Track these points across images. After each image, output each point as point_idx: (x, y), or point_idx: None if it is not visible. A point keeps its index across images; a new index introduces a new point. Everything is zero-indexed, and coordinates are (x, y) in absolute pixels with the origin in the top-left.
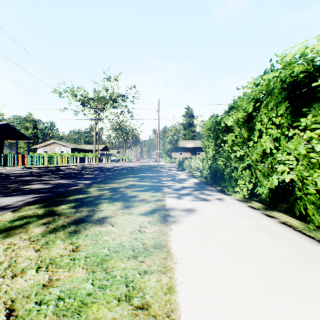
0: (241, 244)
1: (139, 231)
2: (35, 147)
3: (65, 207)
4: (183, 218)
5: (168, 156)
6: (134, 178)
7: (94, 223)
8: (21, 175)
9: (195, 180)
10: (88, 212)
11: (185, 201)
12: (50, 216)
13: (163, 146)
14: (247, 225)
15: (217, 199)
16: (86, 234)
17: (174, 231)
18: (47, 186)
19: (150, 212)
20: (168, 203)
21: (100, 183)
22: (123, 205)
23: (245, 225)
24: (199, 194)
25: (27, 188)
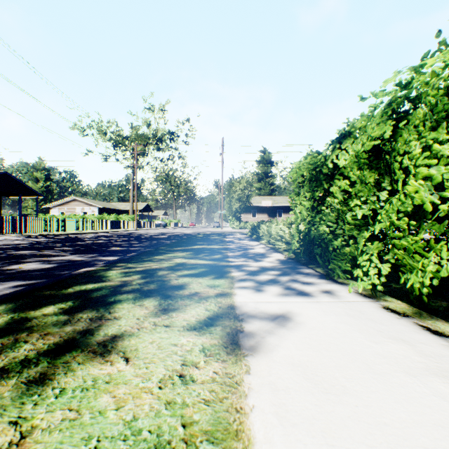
0: (418, 424)
1: (181, 377)
2: (47, 206)
3: (52, 311)
4: (271, 339)
5: (236, 219)
6: (185, 253)
7: (91, 353)
8: (15, 248)
9: (280, 256)
10: (89, 323)
11: (269, 297)
12: (13, 333)
13: (228, 204)
14: (404, 359)
15: (324, 293)
16: (61, 389)
17: (255, 377)
18: (46, 265)
19: (206, 323)
20: (240, 300)
21: (130, 262)
22: (159, 305)
23: (399, 359)
24: (290, 282)
25: (13, 269)
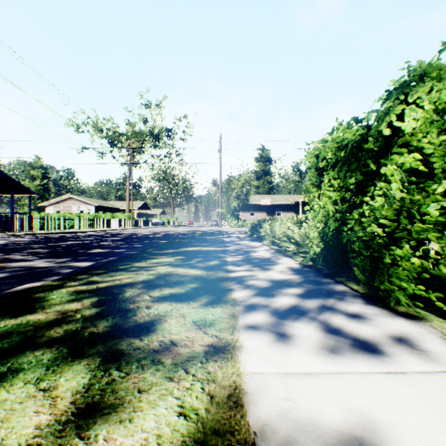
0: None
1: None
2: (42, 204)
3: None
4: None
5: (234, 218)
6: (174, 258)
7: None
8: None
9: (291, 263)
10: None
11: (305, 358)
12: None
13: (227, 202)
14: None
15: (398, 343)
16: None
17: None
18: None
19: None
20: (251, 370)
21: (98, 272)
22: (84, 391)
23: None
24: (326, 314)
25: None
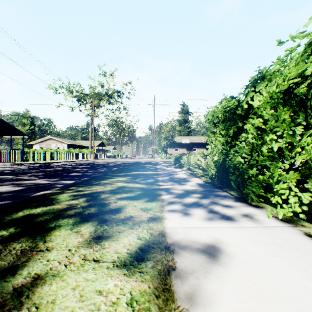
0: None
1: None
2: (31, 143)
3: None
4: (206, 281)
5: (164, 152)
6: (125, 178)
7: None
8: (0, 173)
9: (198, 181)
10: (17, 257)
11: (196, 222)
12: None
13: (159, 142)
14: None
15: (244, 217)
16: None
17: None
18: (16, 188)
19: (137, 257)
20: (170, 226)
21: (81, 185)
22: (94, 232)
23: None
24: (212, 205)
25: None
